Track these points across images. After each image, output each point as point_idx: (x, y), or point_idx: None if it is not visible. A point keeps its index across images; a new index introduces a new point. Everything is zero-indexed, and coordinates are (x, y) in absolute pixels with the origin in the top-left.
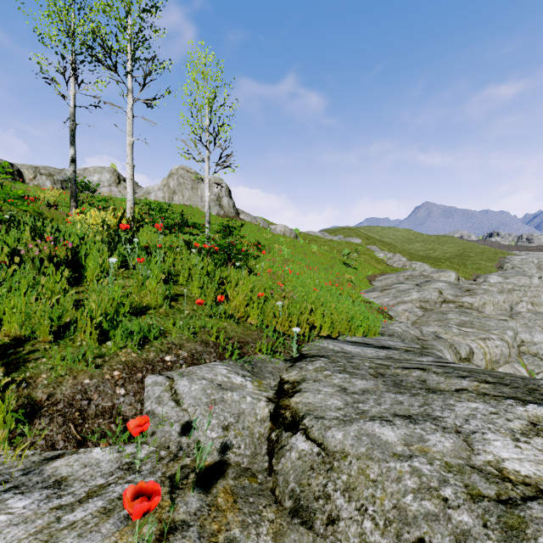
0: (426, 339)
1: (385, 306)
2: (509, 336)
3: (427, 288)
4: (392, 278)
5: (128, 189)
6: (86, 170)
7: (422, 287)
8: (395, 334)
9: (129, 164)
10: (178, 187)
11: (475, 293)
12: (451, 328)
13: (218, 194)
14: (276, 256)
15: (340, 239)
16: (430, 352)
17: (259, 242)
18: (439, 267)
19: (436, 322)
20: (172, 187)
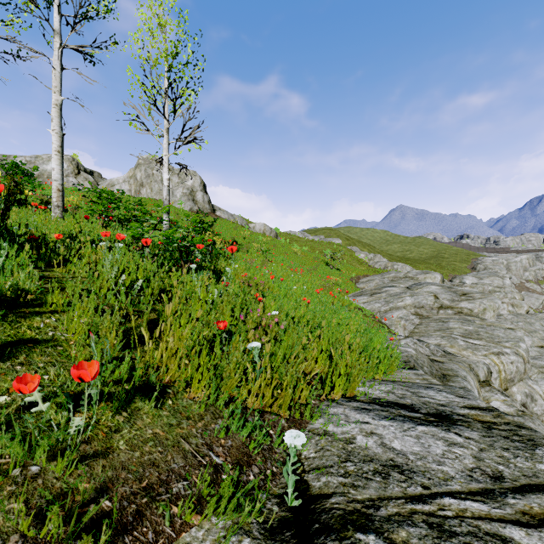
0: (441, 361)
1: (377, 313)
2: (523, 349)
3: (420, 292)
4: (377, 280)
5: (54, 165)
6: (38, 157)
7: (413, 290)
8: (411, 360)
9: (55, 130)
10: (146, 179)
11: (472, 297)
12: (457, 340)
13: (191, 188)
14: (254, 256)
15: (321, 240)
16: (522, 425)
17: (235, 240)
18: (417, 268)
19: (437, 332)
20: (139, 179)
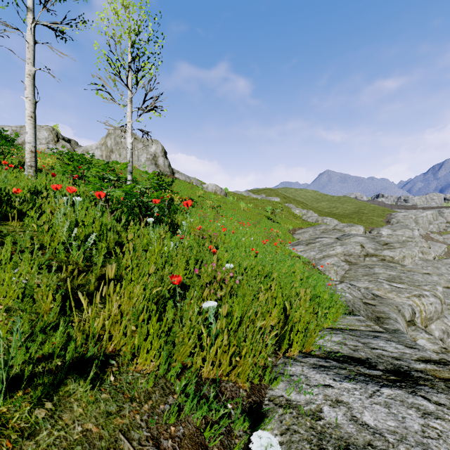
0: (373, 304)
1: (312, 260)
2: (440, 292)
3: (349, 242)
4: (310, 232)
5: (27, 128)
6: (22, 127)
7: (342, 240)
8: (349, 304)
9: (28, 98)
10: (115, 146)
11: (393, 246)
12: (382, 284)
13: (154, 154)
14: (207, 211)
15: (263, 198)
16: None
17: (191, 198)
18: (342, 222)
19: (365, 277)
20: (110, 146)
